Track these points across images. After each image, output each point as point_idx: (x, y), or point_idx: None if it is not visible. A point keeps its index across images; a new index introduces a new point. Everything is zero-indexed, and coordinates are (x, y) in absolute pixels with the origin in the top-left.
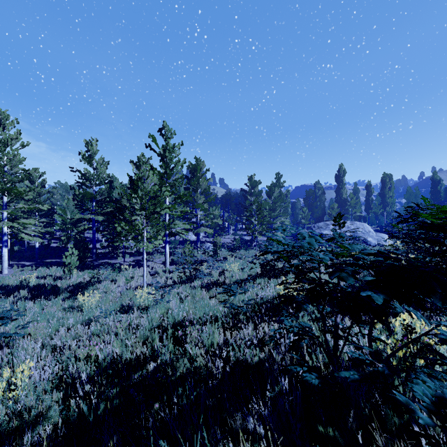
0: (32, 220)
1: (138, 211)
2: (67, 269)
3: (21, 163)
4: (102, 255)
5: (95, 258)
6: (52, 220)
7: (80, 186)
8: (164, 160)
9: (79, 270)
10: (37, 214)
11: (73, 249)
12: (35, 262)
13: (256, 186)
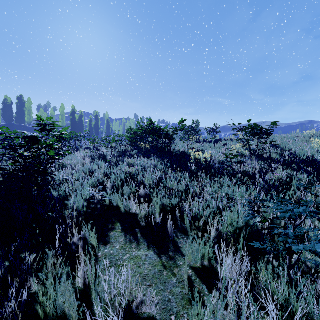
0: None
1: None
2: None
3: None
4: None
5: None
6: None
7: None
8: None
9: None
10: None
11: None
12: None
13: None
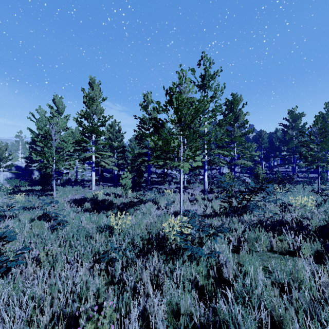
0: (109, 153)
1: (175, 132)
2: (123, 189)
3: (101, 111)
4: (155, 182)
5: (149, 183)
6: (123, 155)
7: (140, 129)
8: (203, 88)
9: (135, 191)
10: (115, 151)
11: (128, 173)
12: (114, 184)
13: (299, 119)
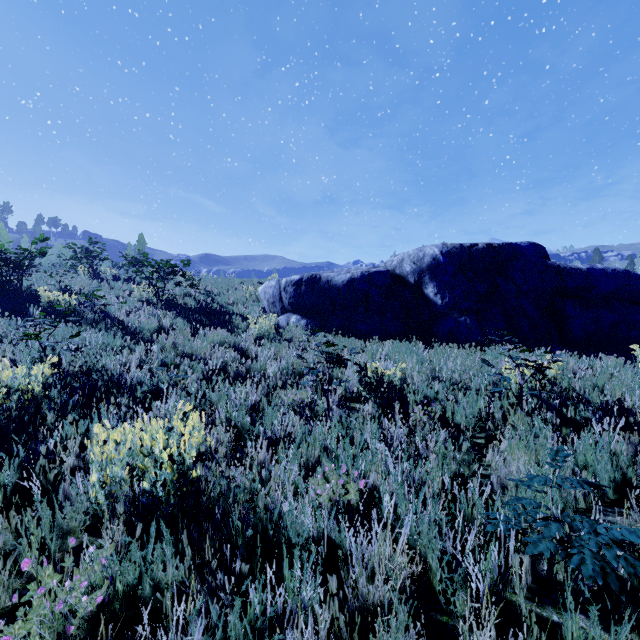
0: None
1: None
2: None
3: None
4: None
5: None
6: None
7: None
8: None
9: None
10: None
11: None
12: None
13: None
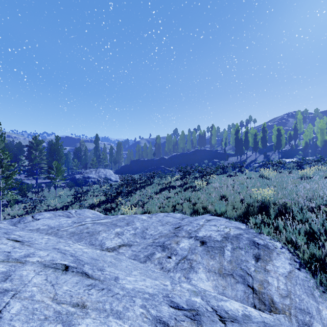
0: None
1: None
2: None
3: None
4: None
5: None
6: None
7: None
8: None
9: None
10: None
11: None
12: None
13: (40, 144)
